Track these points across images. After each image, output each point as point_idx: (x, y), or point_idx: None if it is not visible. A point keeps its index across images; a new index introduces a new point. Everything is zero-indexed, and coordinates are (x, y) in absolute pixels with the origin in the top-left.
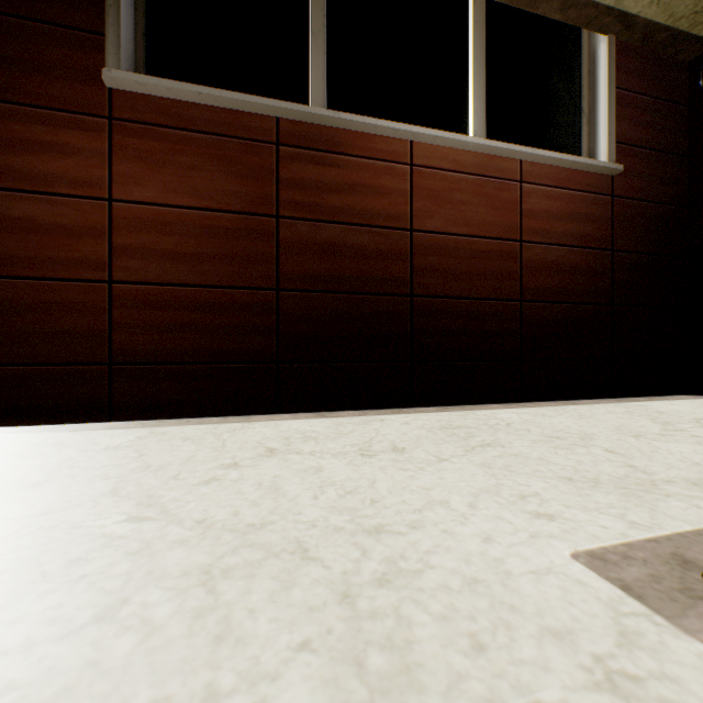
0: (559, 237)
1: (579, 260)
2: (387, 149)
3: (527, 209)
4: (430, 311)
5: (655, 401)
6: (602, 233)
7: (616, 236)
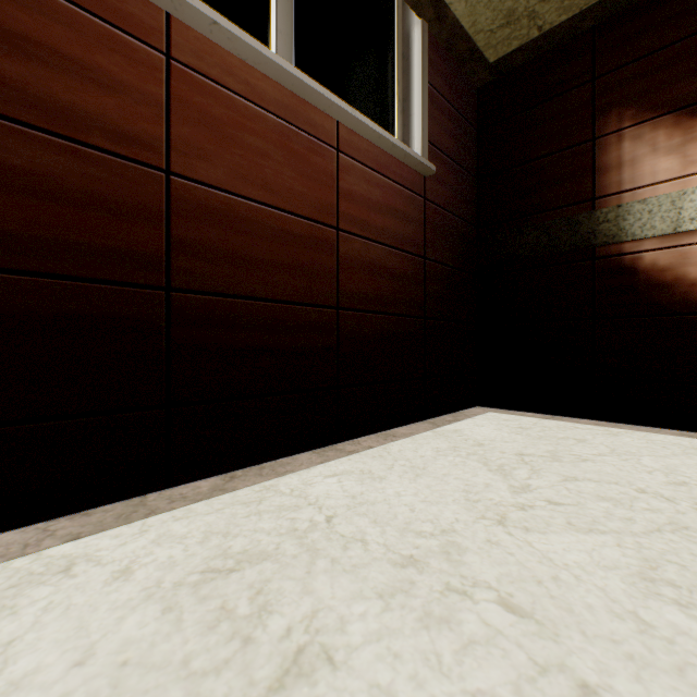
0: (379, 233)
1: (397, 264)
2: (114, 3)
3: (346, 188)
4: (205, 317)
5: (462, 421)
6: (417, 237)
7: (428, 243)
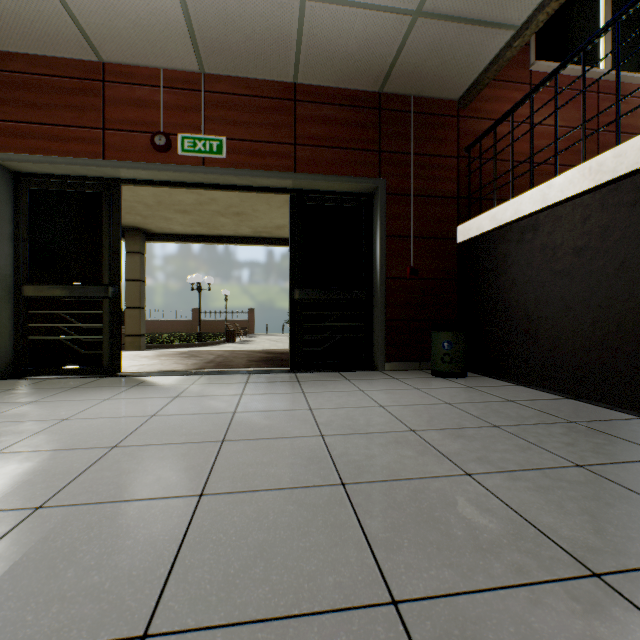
0: None
1: None
2: None
3: None
4: None
5: None
6: None
7: None
